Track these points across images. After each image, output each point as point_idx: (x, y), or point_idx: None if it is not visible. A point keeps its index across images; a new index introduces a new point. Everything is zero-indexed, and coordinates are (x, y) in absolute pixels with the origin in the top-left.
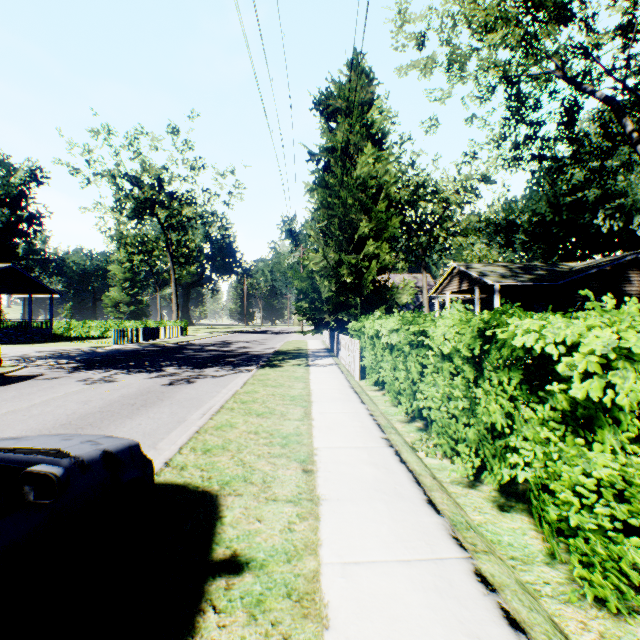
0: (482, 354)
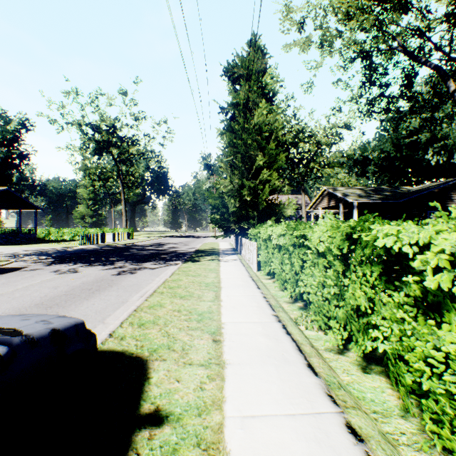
0: (347, 252)
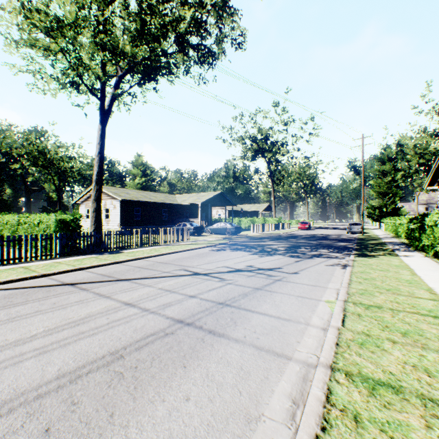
0: None
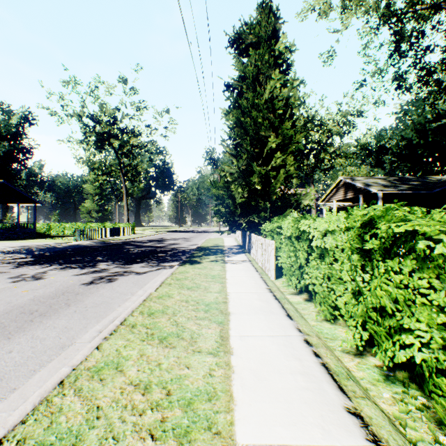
0: None
